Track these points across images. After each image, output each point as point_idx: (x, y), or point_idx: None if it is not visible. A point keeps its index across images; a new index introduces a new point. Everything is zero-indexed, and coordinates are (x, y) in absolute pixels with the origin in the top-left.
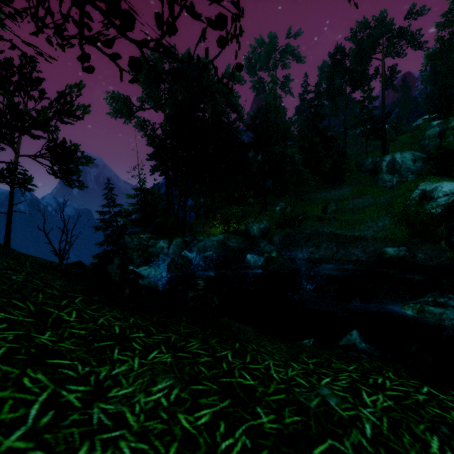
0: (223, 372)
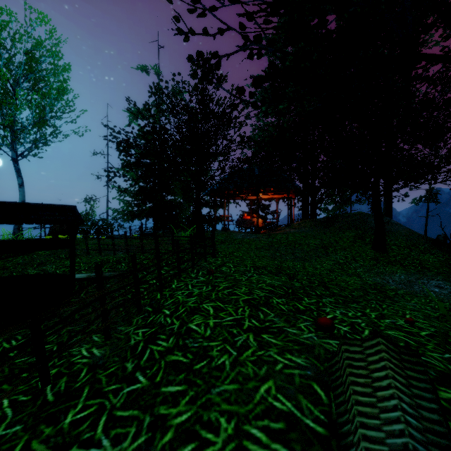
0: None
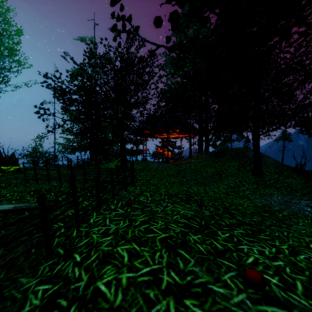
0: (311, 186)
